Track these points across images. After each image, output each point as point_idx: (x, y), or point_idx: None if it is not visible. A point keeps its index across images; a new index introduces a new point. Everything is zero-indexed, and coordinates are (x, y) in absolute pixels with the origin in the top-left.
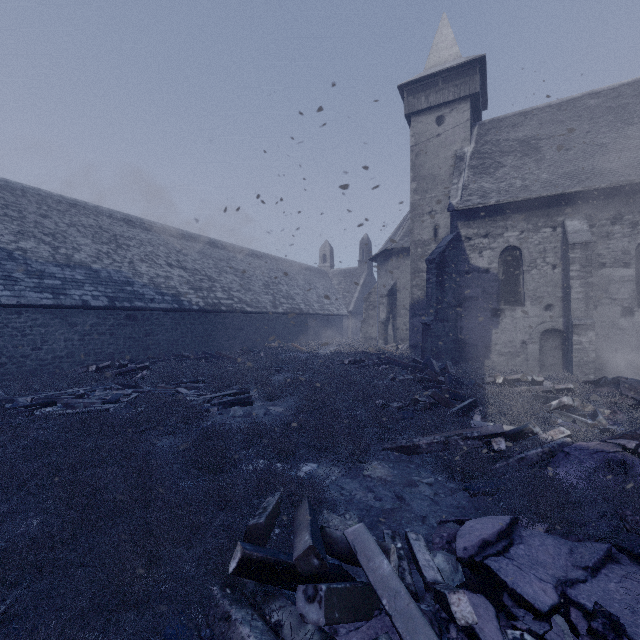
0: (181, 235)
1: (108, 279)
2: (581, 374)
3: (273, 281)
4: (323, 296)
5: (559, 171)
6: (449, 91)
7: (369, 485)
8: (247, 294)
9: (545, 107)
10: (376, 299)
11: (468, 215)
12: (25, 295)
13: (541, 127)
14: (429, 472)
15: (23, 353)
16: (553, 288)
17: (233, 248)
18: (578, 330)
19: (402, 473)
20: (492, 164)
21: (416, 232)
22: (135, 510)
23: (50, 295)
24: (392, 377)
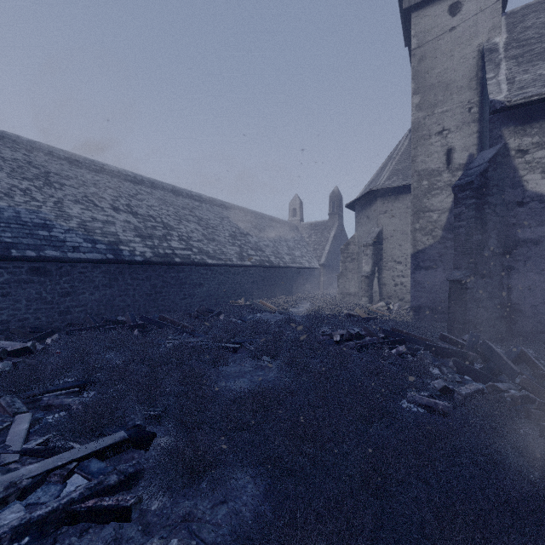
0: (139, 180)
1: (12, 220)
2: None
3: (241, 232)
4: (294, 248)
5: None
6: None
7: None
8: (210, 244)
9: None
10: (355, 250)
11: (521, 116)
12: None
13: None
14: None
15: None
16: None
17: (199, 197)
18: None
19: None
20: None
21: (420, 159)
22: None
23: None
24: (442, 386)
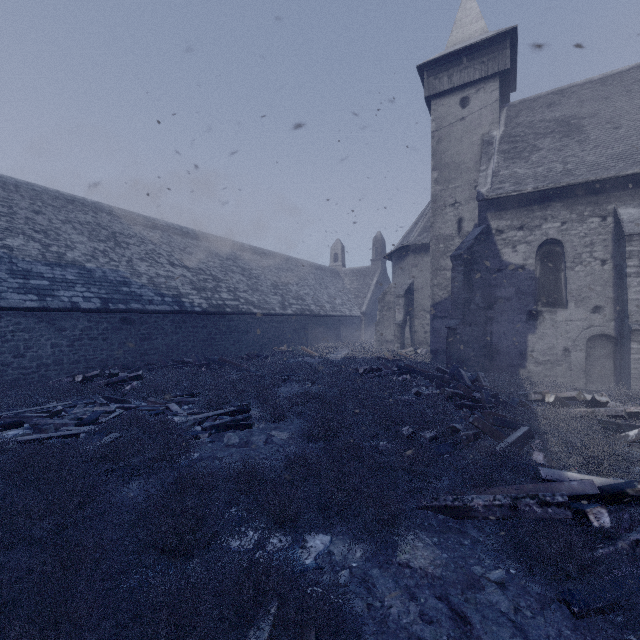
0: (186, 233)
1: (103, 279)
2: None
3: (282, 281)
4: (334, 296)
5: (608, 152)
6: (475, 69)
7: (409, 584)
8: (254, 295)
9: (585, 83)
10: (391, 299)
11: (499, 205)
12: (6, 297)
13: (582, 105)
14: (493, 555)
15: (4, 361)
16: (602, 287)
17: (241, 247)
18: (638, 337)
19: (455, 558)
20: (526, 148)
21: (437, 226)
22: None
23: (35, 297)
24: (416, 391)
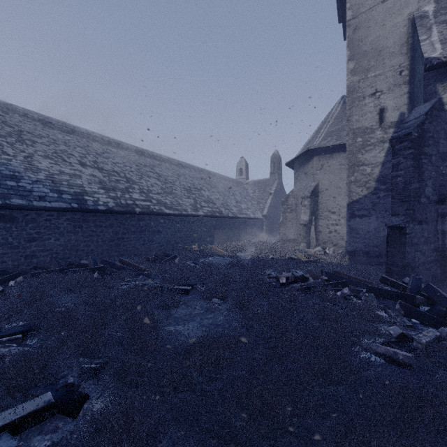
0: (107, 141)
1: None
2: None
3: (195, 187)
4: (240, 202)
5: None
6: None
7: None
8: (168, 197)
9: None
10: (293, 202)
11: None
12: None
13: None
14: None
15: None
16: None
17: (160, 157)
18: None
19: None
20: None
21: (355, 119)
22: None
23: None
24: (399, 333)
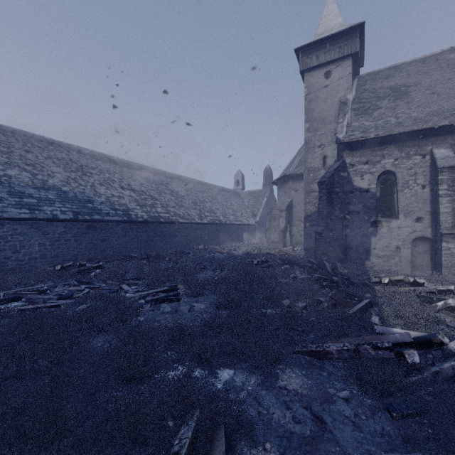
0: (132, 166)
1: (74, 198)
2: (450, 274)
3: (200, 199)
4: (237, 210)
5: (427, 110)
6: (335, 51)
7: (286, 400)
8: (180, 209)
9: (412, 62)
10: (277, 213)
11: (352, 147)
12: (7, 210)
13: (409, 77)
14: (342, 382)
15: (5, 255)
16: (423, 204)
17: (170, 175)
18: (447, 238)
19: (316, 383)
20: (370, 107)
21: (309, 161)
22: (33, 450)
23: (27, 210)
24: (293, 276)
